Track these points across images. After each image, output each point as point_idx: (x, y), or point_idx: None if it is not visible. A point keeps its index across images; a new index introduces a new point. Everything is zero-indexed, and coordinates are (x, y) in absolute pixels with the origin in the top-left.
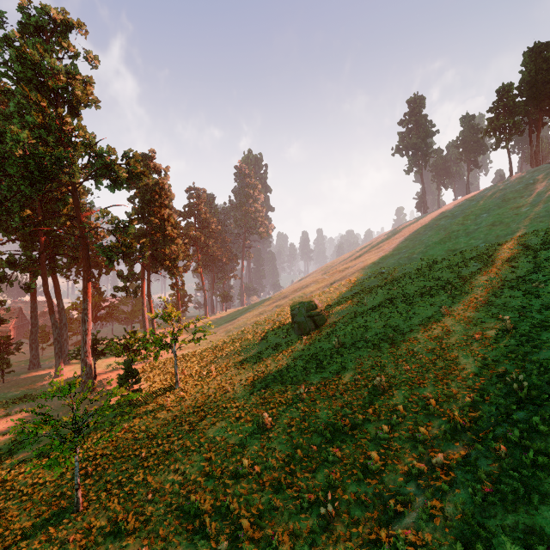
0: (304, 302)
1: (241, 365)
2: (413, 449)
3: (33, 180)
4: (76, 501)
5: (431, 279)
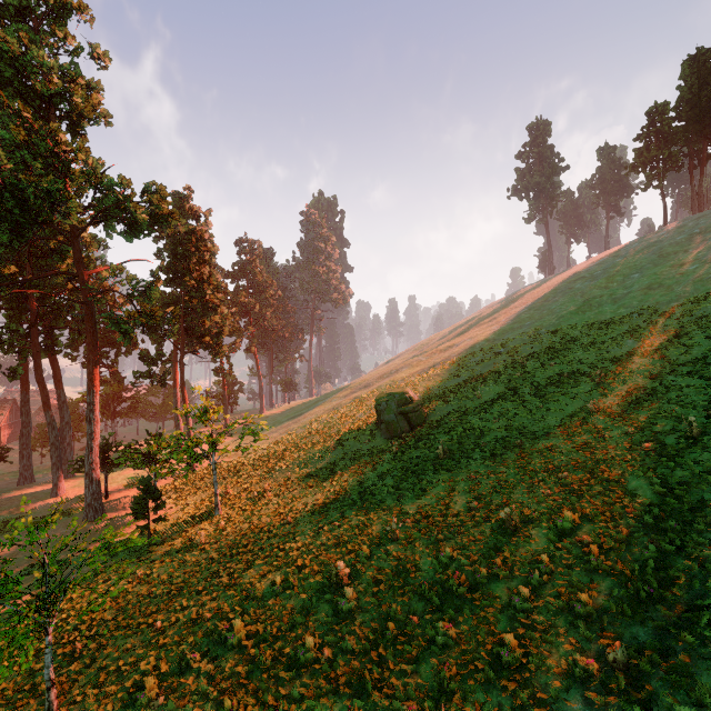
0: (394, 394)
1: (306, 482)
2: (571, 628)
3: (12, 222)
4: (46, 707)
5: (569, 362)
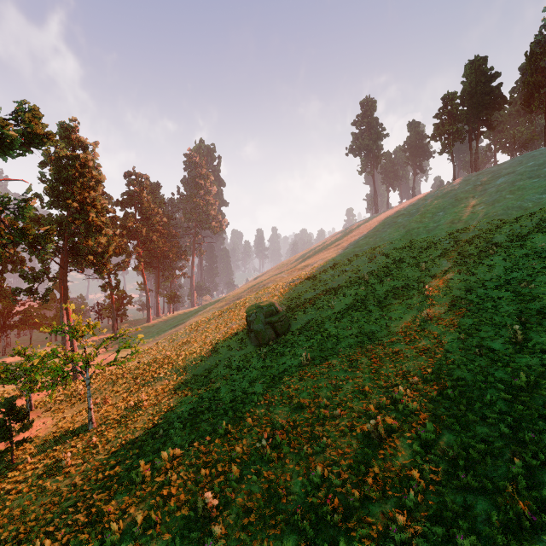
0: (263, 306)
1: (182, 390)
2: None
3: None
4: None
5: (401, 278)
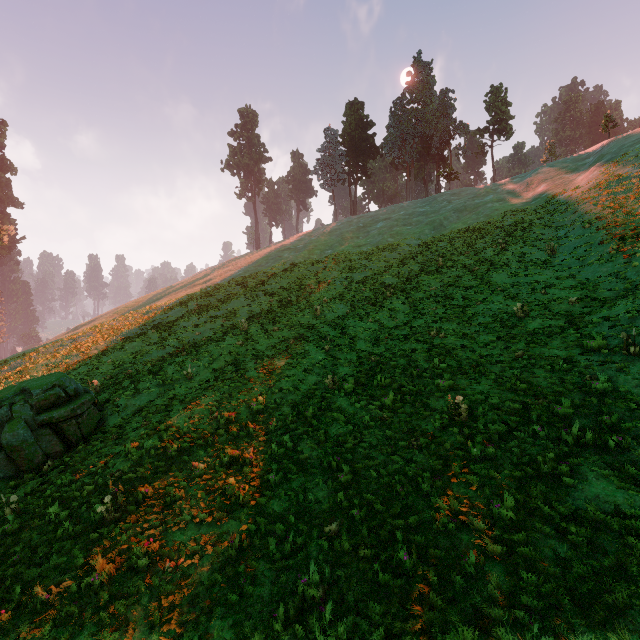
0: (32, 389)
1: None
2: None
3: None
4: None
5: (292, 327)
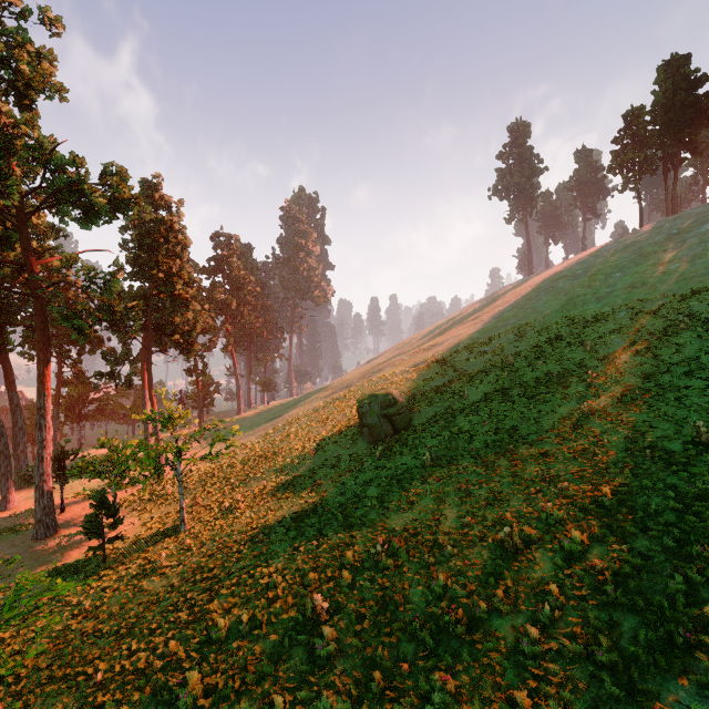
0: (378, 396)
1: (283, 492)
2: (593, 682)
3: None
4: None
5: (557, 361)
